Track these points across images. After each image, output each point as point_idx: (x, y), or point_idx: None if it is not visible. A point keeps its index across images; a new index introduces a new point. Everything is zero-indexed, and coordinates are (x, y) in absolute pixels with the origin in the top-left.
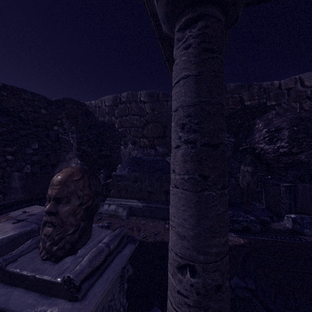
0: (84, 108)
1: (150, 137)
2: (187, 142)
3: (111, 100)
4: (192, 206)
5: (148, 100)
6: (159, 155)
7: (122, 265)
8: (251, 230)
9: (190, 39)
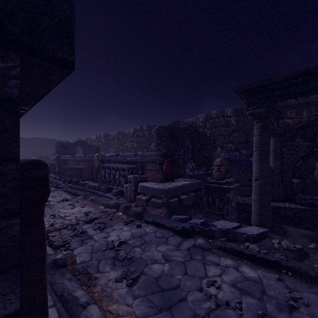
0: (195, 129)
1: (235, 142)
2: (257, 150)
3: (204, 117)
4: (258, 165)
5: (234, 114)
6: (243, 156)
7: (237, 185)
8: (316, 205)
9: (258, 126)
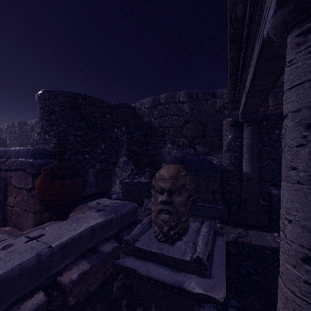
0: (134, 111)
1: (189, 136)
2: None
3: (150, 102)
4: None
5: (187, 99)
6: (198, 155)
7: (224, 253)
8: None
9: None
